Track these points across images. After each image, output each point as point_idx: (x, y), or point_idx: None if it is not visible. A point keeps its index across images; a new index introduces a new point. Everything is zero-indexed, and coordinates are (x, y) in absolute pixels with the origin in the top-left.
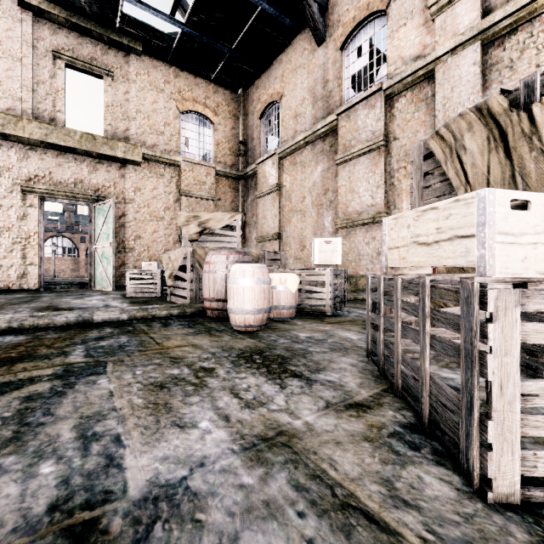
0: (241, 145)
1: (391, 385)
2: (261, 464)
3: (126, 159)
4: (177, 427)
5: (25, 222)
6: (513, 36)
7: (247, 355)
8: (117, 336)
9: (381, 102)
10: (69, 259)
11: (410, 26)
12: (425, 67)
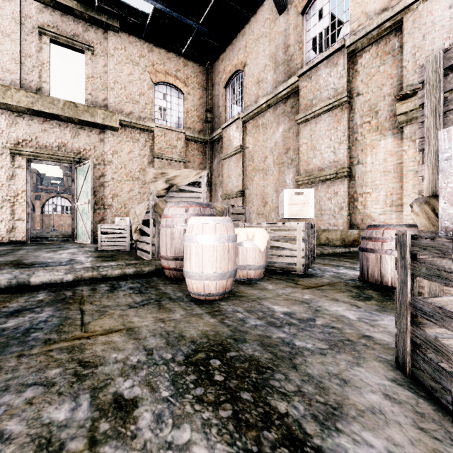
0: (208, 113)
1: None
2: None
3: (104, 125)
4: None
5: (14, 181)
6: None
7: (201, 358)
8: (42, 307)
9: (343, 59)
10: (66, 216)
11: None
12: (392, 18)
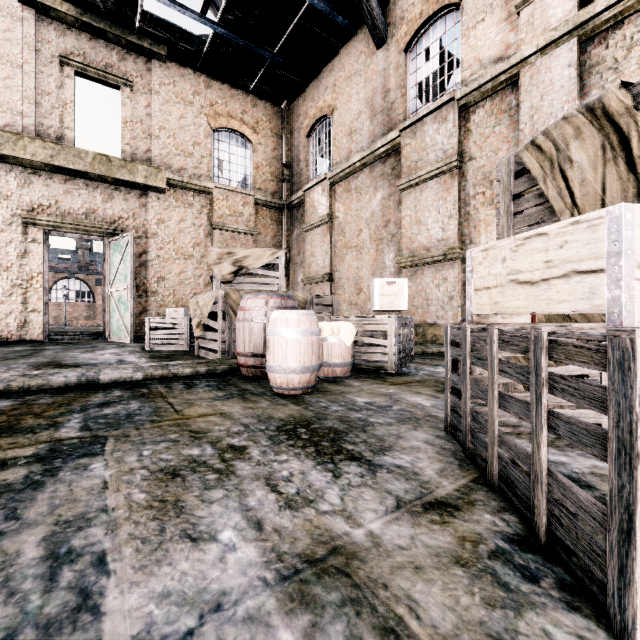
0: (285, 169)
1: (482, 473)
2: (306, 607)
3: (147, 185)
4: (188, 541)
5: (27, 260)
6: (618, 30)
7: (290, 428)
8: (127, 401)
9: (454, 114)
10: (82, 305)
11: (489, 22)
12: (508, 71)
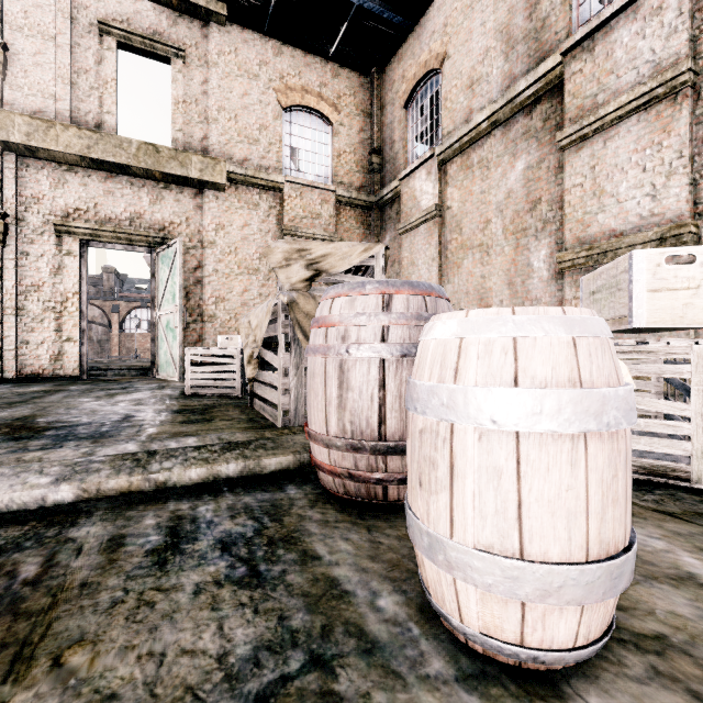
0: (375, 156)
1: None
2: None
3: (203, 181)
4: None
5: (61, 278)
6: None
7: None
8: None
9: None
10: None
11: None
12: None
